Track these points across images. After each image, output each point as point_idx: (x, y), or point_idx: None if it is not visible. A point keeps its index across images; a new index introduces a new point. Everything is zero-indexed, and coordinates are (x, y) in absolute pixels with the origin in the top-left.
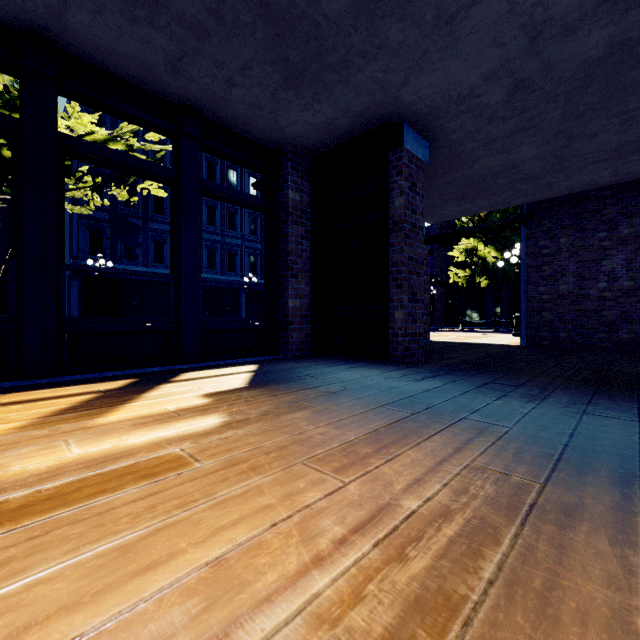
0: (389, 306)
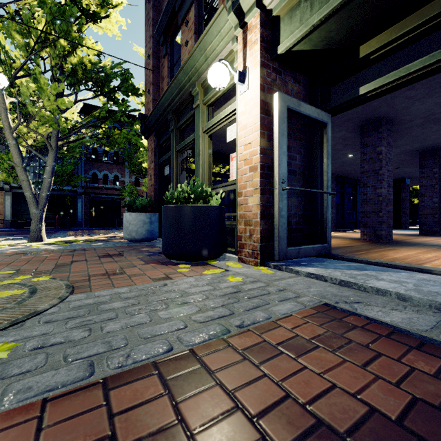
0: (401, 217)
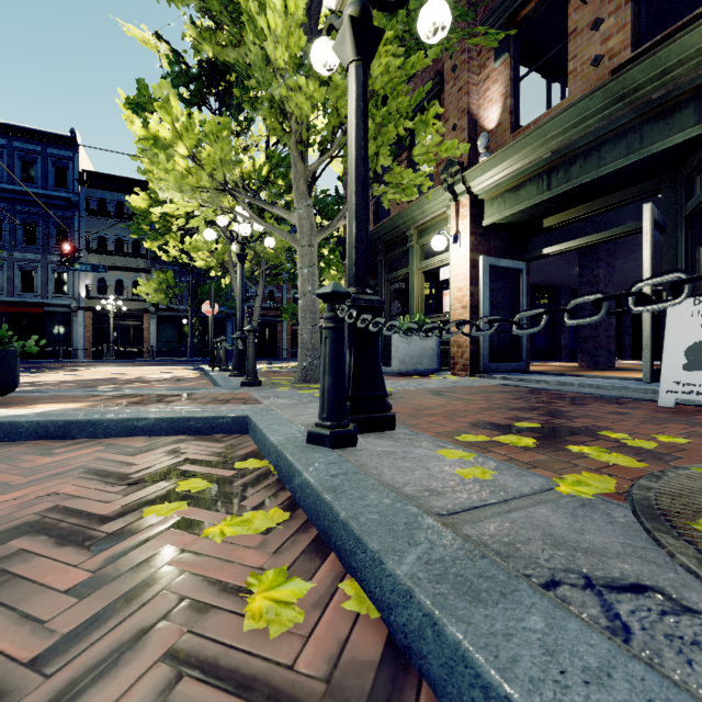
0: None
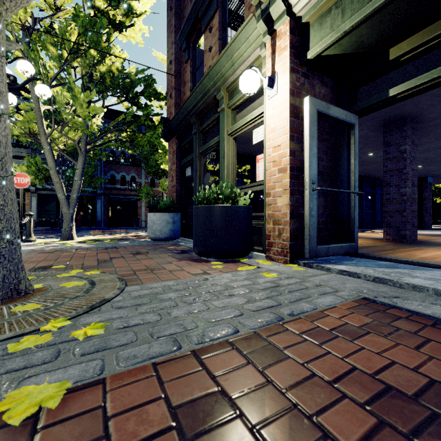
0: (423, 217)
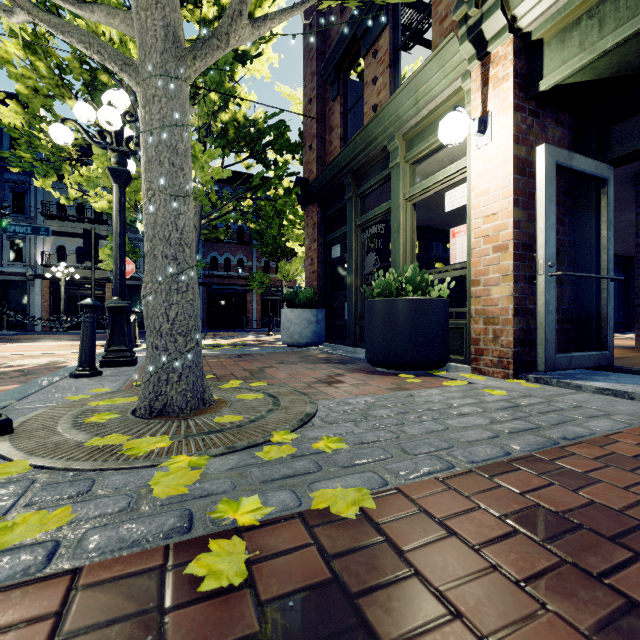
0: None
